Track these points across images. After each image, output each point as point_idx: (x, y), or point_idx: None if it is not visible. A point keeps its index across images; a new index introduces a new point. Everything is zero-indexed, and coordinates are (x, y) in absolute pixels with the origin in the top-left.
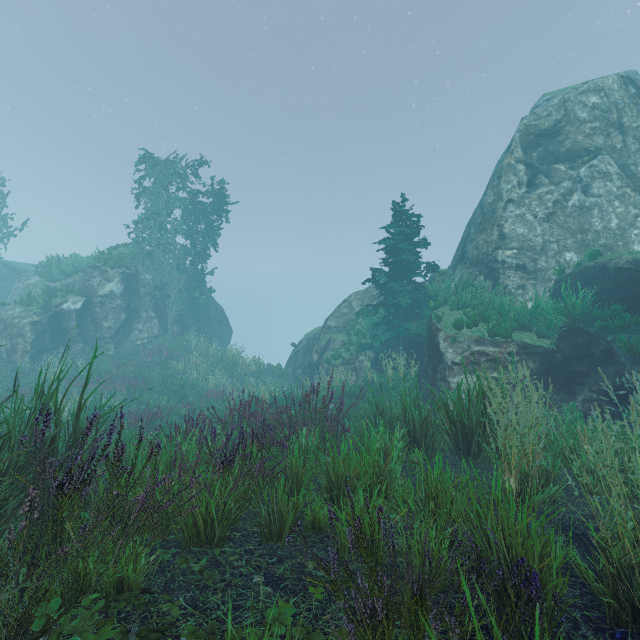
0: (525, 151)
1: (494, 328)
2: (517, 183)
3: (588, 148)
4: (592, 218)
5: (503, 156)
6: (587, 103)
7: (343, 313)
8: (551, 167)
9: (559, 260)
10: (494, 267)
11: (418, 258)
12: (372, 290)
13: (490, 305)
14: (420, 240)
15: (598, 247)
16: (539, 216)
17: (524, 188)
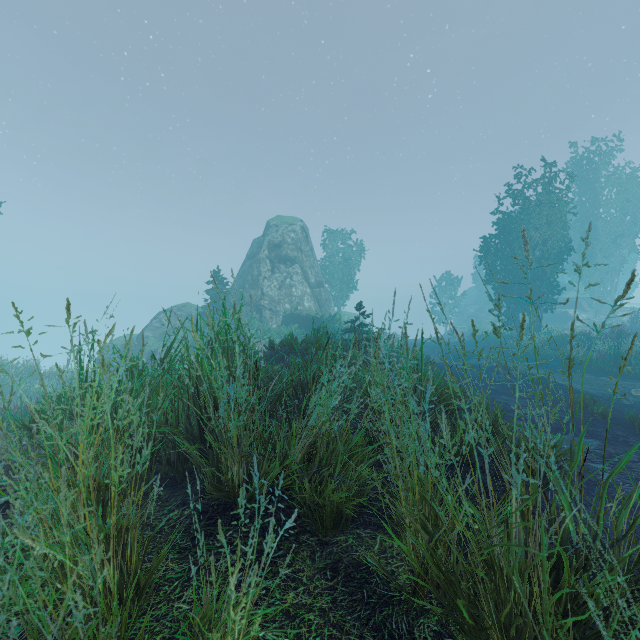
0: (269, 252)
1: (272, 338)
2: (268, 269)
3: (291, 257)
4: (294, 290)
5: (256, 244)
6: (291, 236)
7: (157, 327)
8: (280, 264)
9: (284, 307)
10: (260, 308)
11: (229, 302)
12: (176, 311)
13: (264, 328)
14: (227, 292)
15: (296, 303)
16: (276, 287)
17: (270, 272)
